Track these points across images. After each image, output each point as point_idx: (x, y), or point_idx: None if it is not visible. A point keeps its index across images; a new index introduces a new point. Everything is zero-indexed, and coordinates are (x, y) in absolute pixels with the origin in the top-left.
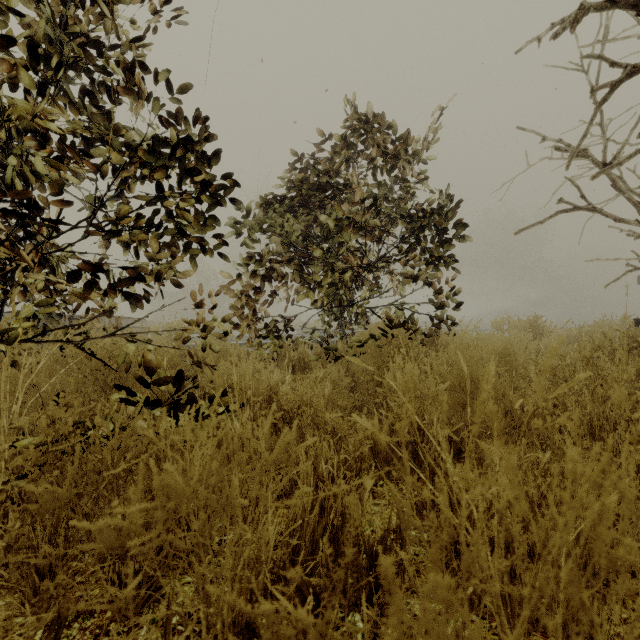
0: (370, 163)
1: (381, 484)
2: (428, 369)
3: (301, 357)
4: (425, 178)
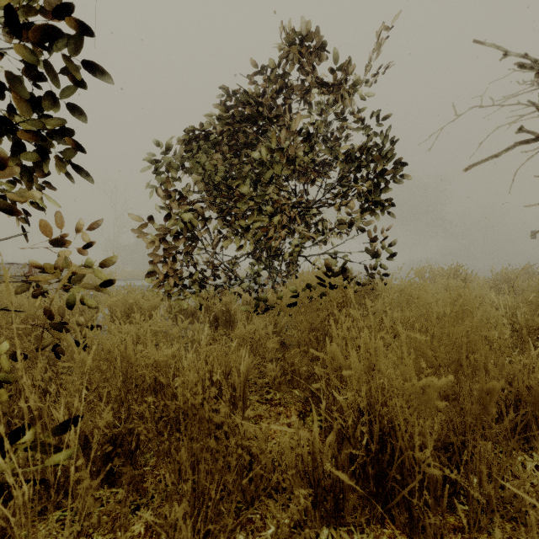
0: (301, 96)
1: (324, 538)
2: (404, 347)
3: (226, 309)
4: (360, 117)
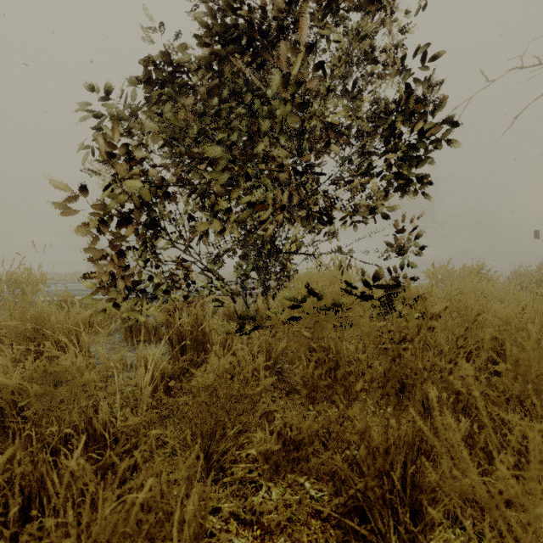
0: None
1: None
2: None
3: (197, 325)
4: None
